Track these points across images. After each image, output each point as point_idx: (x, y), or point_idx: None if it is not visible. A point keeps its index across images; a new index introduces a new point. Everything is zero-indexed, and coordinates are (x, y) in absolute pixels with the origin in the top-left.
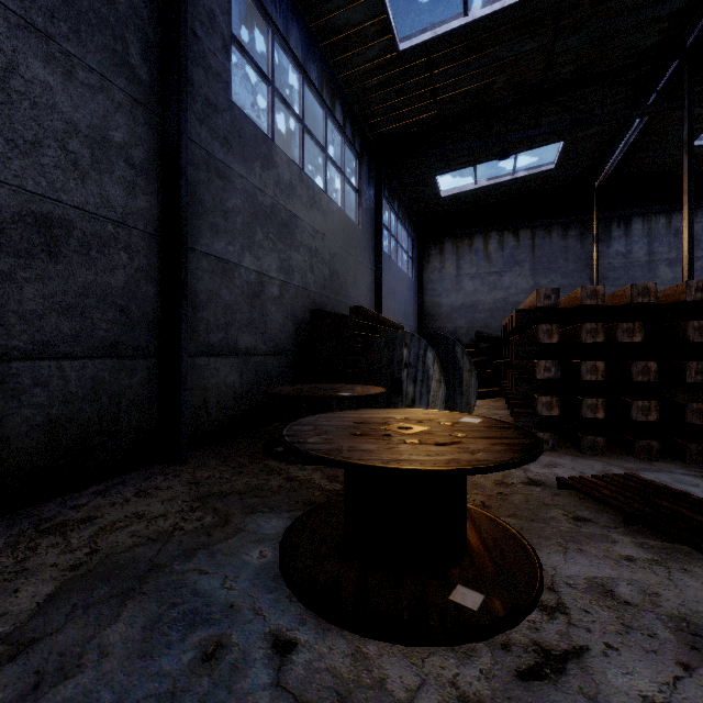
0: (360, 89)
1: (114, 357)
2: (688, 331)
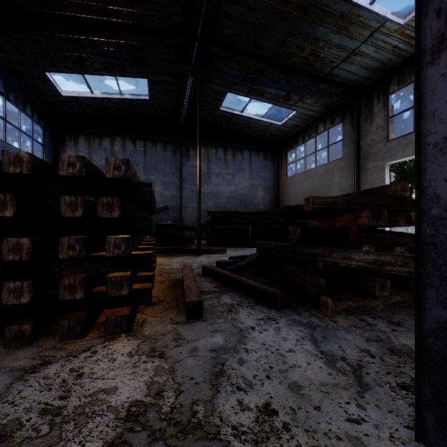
0: None
1: None
2: (60, 205)
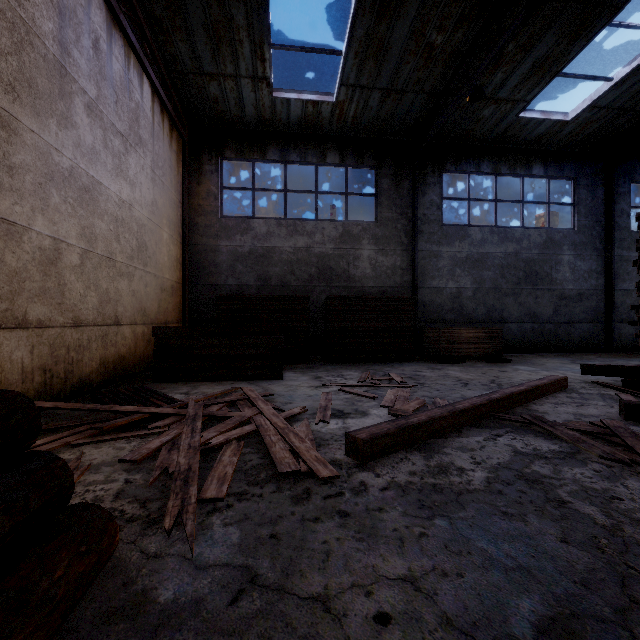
0: None
1: (593, 323)
2: None
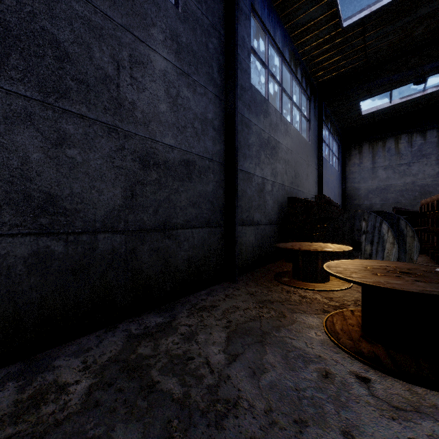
0: (312, 56)
1: (209, 227)
2: None
